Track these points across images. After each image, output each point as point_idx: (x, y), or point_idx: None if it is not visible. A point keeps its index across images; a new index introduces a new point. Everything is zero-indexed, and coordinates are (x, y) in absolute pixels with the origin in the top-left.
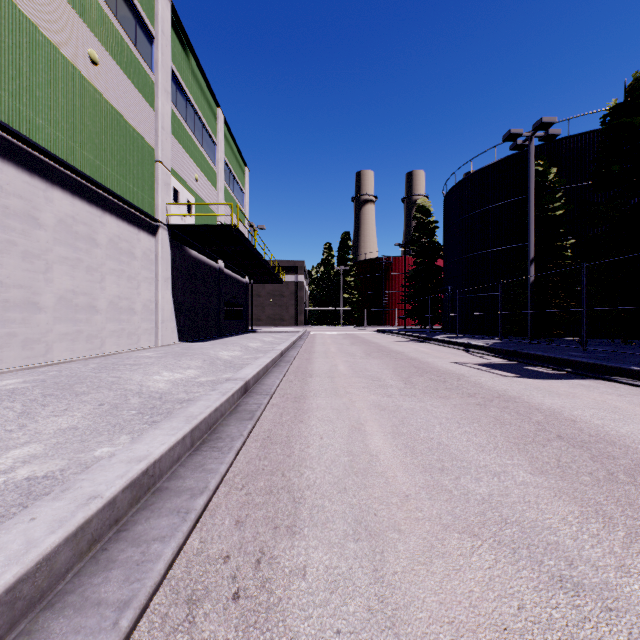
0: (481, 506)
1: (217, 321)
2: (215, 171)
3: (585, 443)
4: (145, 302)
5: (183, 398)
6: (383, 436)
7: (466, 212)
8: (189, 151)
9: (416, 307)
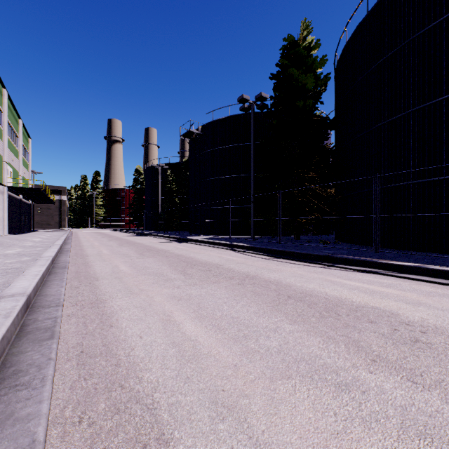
0: (99, 240)
1: (19, 225)
2: (18, 151)
3: (118, 239)
4: (1, 218)
5: (48, 241)
6: (92, 239)
7: (151, 180)
8: (11, 149)
9: (135, 218)
